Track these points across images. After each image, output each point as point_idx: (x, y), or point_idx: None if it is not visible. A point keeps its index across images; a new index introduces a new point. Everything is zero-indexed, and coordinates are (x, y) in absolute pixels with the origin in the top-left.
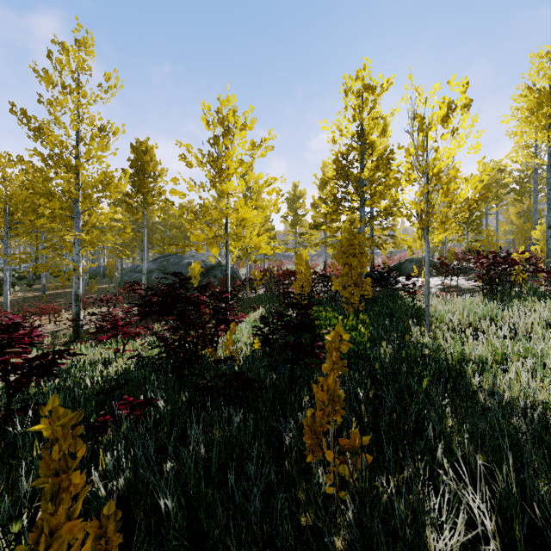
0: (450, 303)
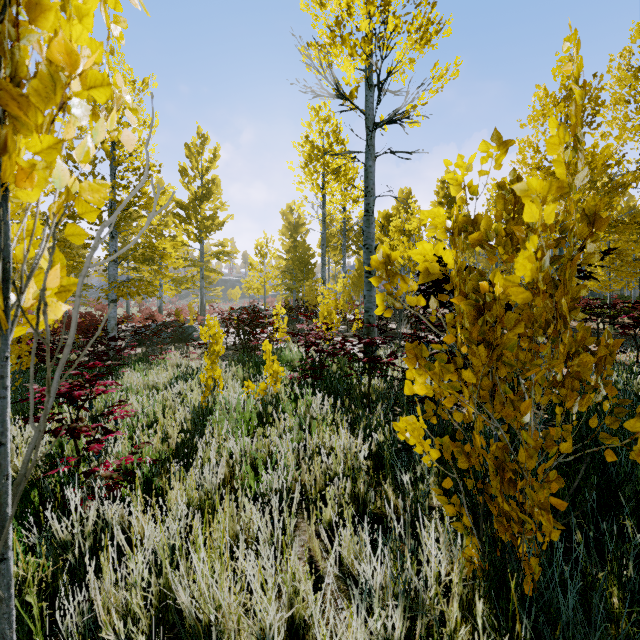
0: (132, 377)
